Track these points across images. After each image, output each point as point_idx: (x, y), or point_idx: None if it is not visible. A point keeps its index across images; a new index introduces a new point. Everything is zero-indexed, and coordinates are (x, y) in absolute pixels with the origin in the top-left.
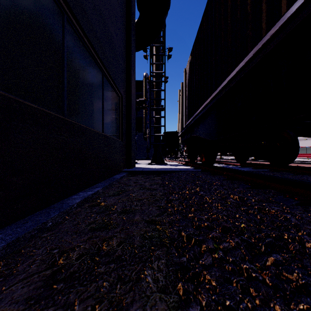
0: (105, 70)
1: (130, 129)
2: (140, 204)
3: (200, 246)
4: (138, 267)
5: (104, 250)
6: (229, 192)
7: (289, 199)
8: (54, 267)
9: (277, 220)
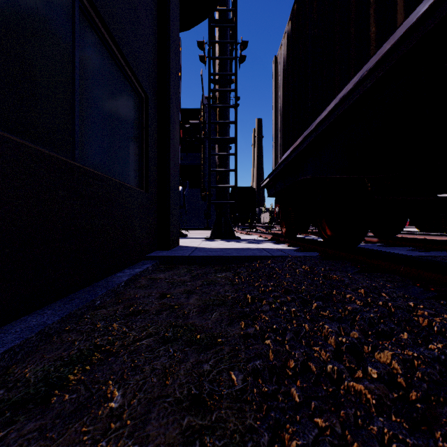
0: None
1: (168, 170)
2: None
3: None
4: None
5: None
6: None
7: None
8: None
9: None
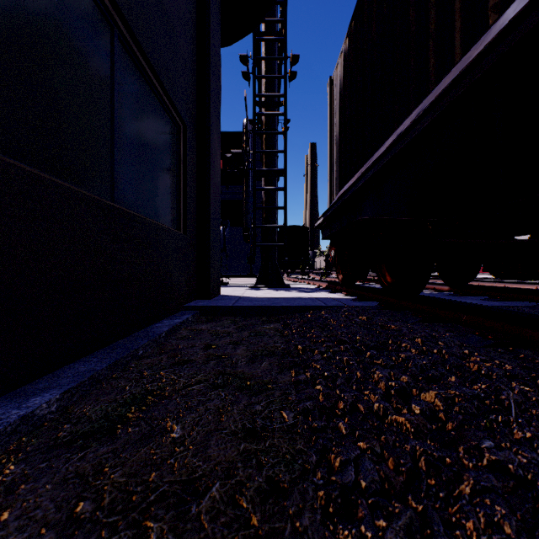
0: (121, 22)
1: (208, 209)
2: None
3: None
4: None
5: None
6: None
7: None
8: None
9: None
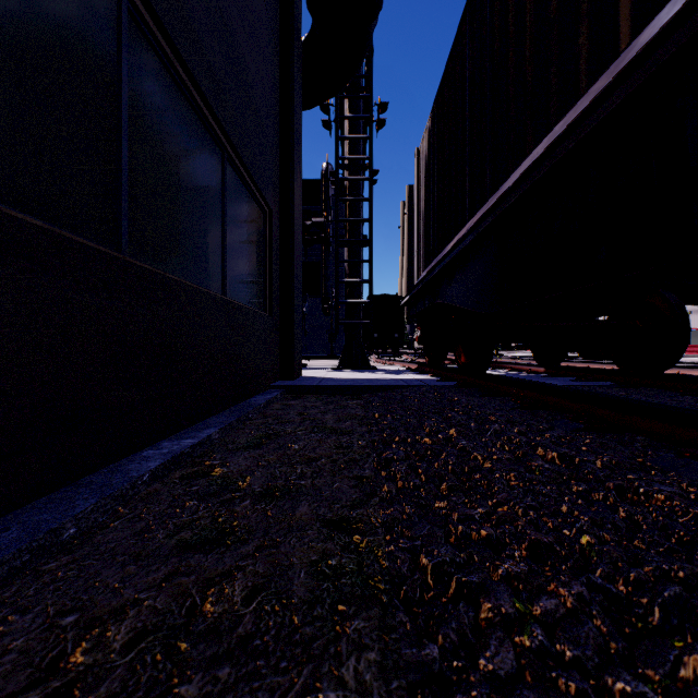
0: (230, 147)
1: (291, 289)
2: (312, 473)
3: (475, 607)
4: (300, 681)
5: (207, 615)
6: (532, 442)
7: (693, 463)
8: (53, 681)
9: (681, 528)
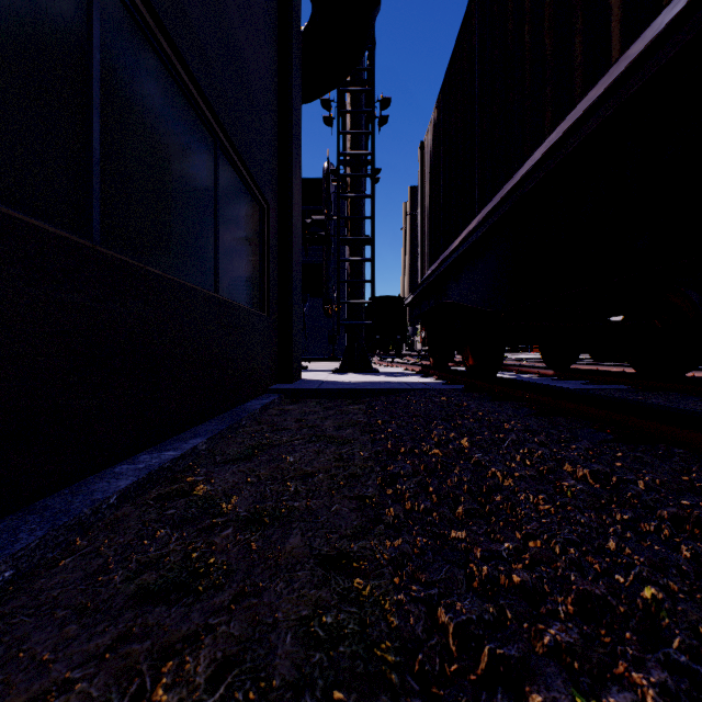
0: (223, 134)
1: (290, 288)
2: (307, 492)
3: (520, 701)
4: None
5: None
6: (558, 456)
7: None
8: None
9: None
